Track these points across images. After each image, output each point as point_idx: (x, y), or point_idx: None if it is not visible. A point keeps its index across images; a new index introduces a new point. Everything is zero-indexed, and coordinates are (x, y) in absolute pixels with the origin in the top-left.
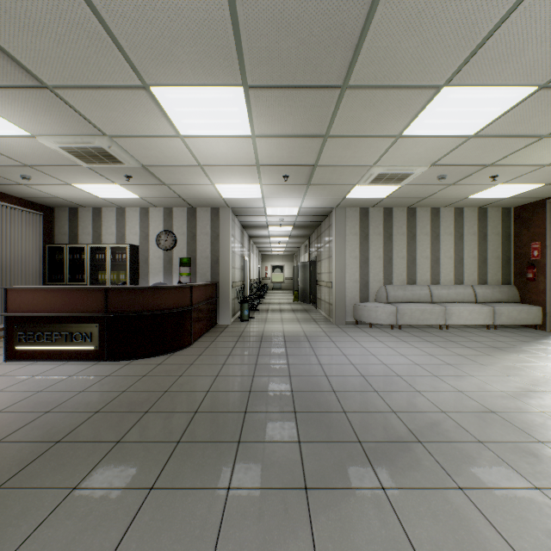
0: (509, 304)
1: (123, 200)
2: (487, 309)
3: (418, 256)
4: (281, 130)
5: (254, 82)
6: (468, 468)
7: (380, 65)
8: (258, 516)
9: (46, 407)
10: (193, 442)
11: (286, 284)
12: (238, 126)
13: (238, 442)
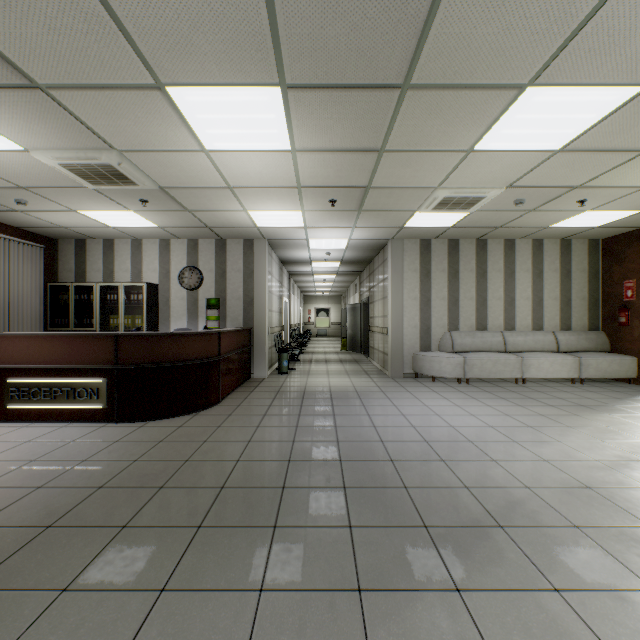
0: (597, 353)
1: (139, 230)
2: (572, 360)
3: (490, 297)
4: (327, 143)
5: (294, 80)
6: (564, 562)
7: (451, 58)
8: (298, 629)
9: (39, 481)
10: (217, 528)
11: (332, 330)
12: (274, 137)
13: (273, 526)
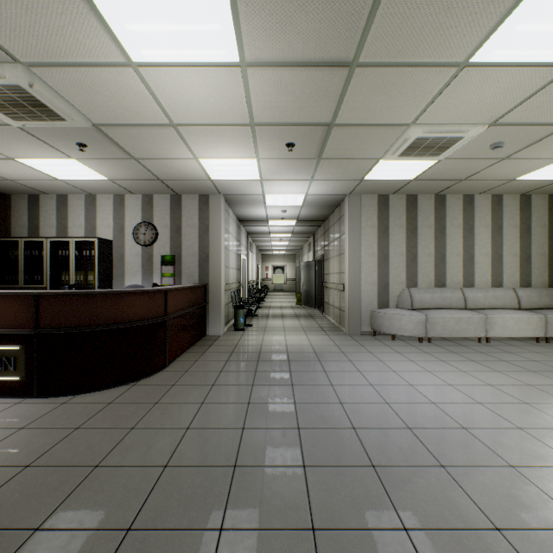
0: None
1: (89, 183)
2: (538, 317)
3: (448, 253)
4: (285, 49)
5: None
6: None
7: None
8: None
9: None
10: None
11: (287, 285)
12: (217, 39)
13: None
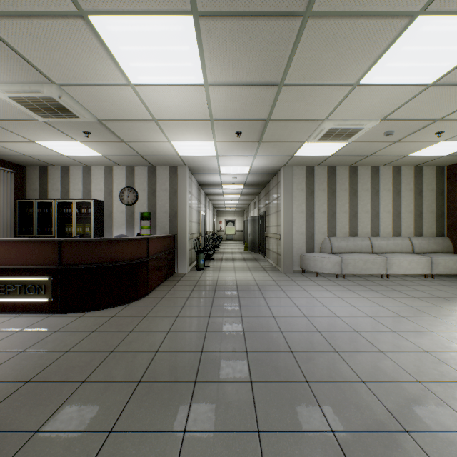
0: (445, 254)
1: (87, 158)
2: (425, 259)
3: (360, 211)
4: (234, 76)
5: (205, 7)
6: None
7: None
8: None
9: None
10: (128, 433)
11: (237, 236)
12: (189, 70)
13: (183, 431)
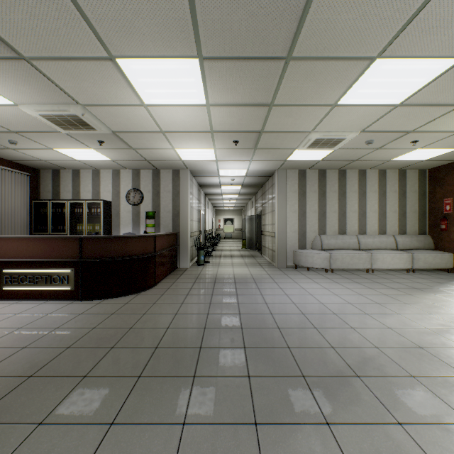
0: (425, 251)
1: (98, 162)
2: (407, 255)
3: (348, 211)
4: (232, 99)
5: (208, 53)
6: (405, 403)
7: (321, 37)
8: (211, 453)
9: (24, 343)
10: (152, 377)
11: (235, 234)
12: (194, 95)
13: (193, 376)
